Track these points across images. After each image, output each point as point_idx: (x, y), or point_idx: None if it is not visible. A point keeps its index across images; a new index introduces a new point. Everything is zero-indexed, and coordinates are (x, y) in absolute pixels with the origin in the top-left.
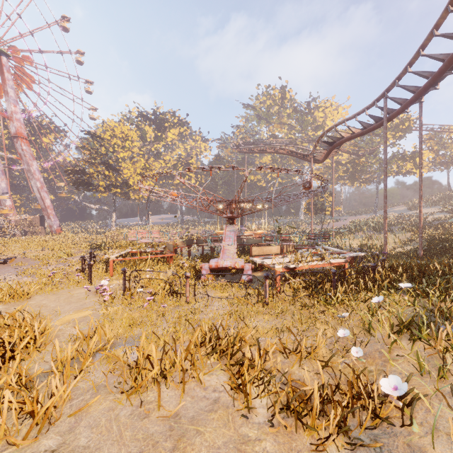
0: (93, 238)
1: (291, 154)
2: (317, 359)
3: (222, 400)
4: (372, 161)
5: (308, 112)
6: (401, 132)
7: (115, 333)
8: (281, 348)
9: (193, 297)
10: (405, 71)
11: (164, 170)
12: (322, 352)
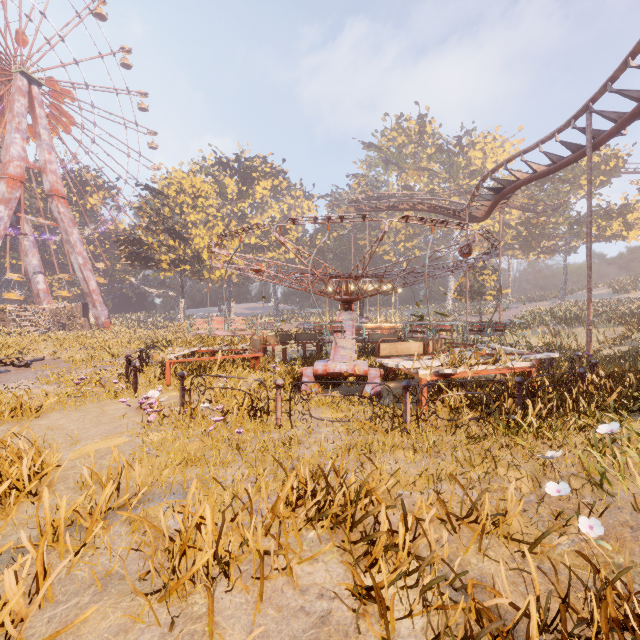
0: (152, 334)
1: (436, 211)
2: (510, 537)
3: (336, 618)
4: (557, 220)
5: (460, 152)
6: (604, 176)
7: (155, 475)
8: (440, 512)
9: (288, 419)
10: (624, 66)
11: (251, 239)
12: (515, 522)
